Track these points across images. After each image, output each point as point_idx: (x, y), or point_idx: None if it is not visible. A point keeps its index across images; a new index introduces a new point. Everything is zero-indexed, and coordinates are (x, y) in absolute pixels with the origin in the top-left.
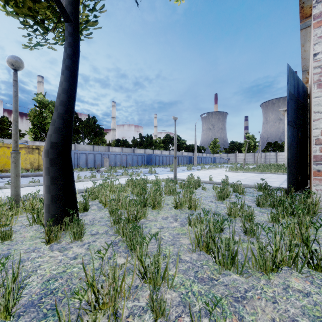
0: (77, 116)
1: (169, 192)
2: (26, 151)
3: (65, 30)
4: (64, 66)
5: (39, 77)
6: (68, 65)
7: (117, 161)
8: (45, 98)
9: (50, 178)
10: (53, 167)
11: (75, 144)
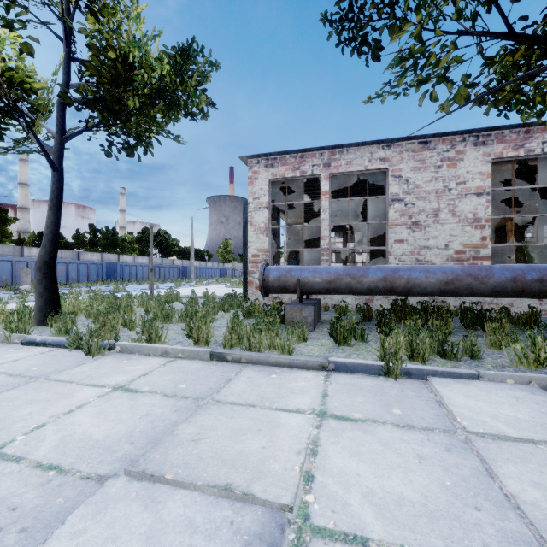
0: None
1: (142, 304)
2: None
3: (53, 177)
4: (52, 204)
5: None
6: (56, 203)
7: None
8: None
9: (43, 287)
10: (46, 279)
11: None
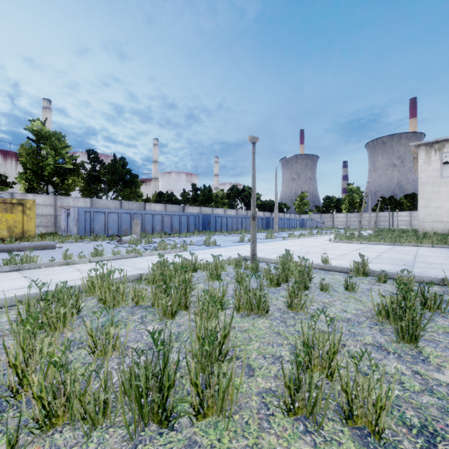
0: (96, 156)
1: (249, 307)
2: (1, 208)
3: None
4: None
5: (45, 101)
6: None
7: (157, 225)
8: (44, 127)
9: None
10: None
11: (92, 199)
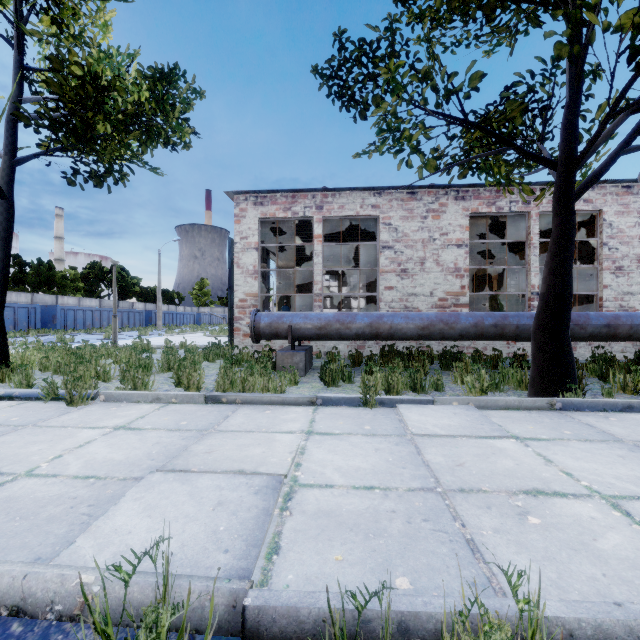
0: None
1: (107, 356)
2: None
3: (1, 206)
4: None
5: None
6: (4, 237)
7: None
8: None
9: None
10: None
11: None
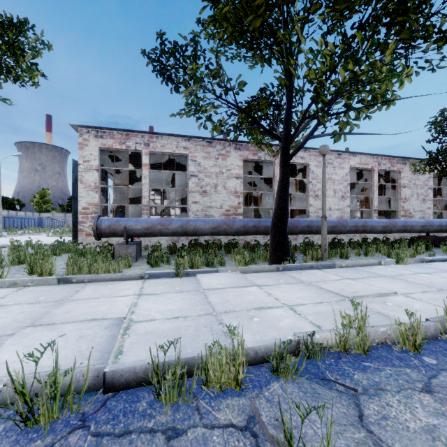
0: None
1: None
2: None
3: None
4: None
5: None
6: None
7: None
8: None
9: None
10: None
11: None
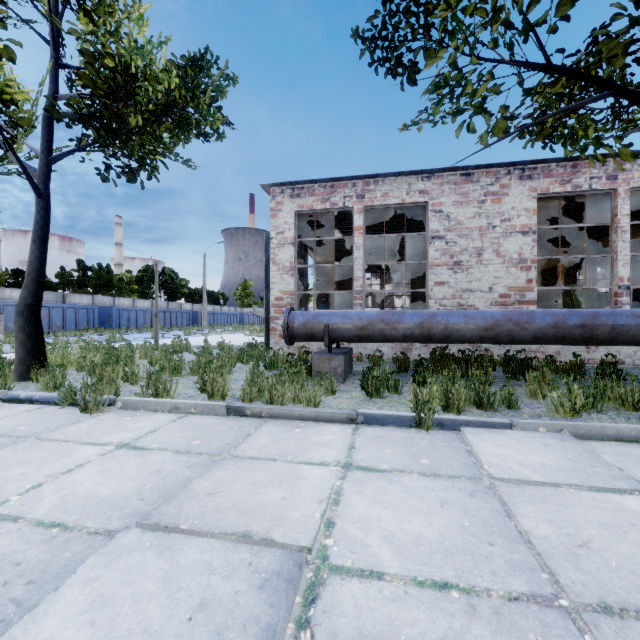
0: None
1: (146, 356)
2: None
3: (38, 205)
4: (36, 237)
5: None
6: (41, 236)
7: None
8: None
9: (26, 335)
10: (29, 325)
11: None
